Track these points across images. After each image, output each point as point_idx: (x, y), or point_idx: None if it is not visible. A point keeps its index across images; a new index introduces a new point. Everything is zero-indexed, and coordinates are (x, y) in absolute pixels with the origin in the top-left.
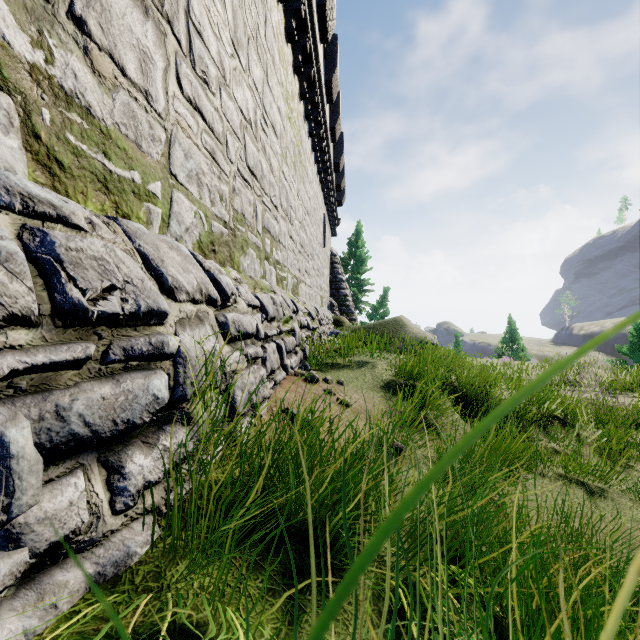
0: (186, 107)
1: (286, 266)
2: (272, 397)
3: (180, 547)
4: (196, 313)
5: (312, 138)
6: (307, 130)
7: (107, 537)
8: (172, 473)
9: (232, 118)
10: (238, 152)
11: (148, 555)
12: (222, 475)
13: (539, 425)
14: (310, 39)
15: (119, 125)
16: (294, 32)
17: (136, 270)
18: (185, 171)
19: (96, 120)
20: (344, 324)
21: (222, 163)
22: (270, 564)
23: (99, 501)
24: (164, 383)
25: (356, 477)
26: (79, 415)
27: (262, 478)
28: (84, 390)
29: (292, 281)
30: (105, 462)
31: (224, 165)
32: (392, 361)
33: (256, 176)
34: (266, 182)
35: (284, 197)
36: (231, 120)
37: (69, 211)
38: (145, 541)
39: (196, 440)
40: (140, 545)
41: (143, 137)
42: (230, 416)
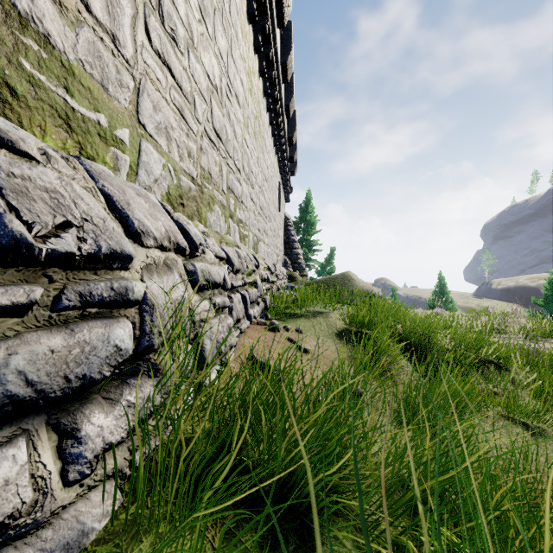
0: (155, 60)
1: (248, 225)
2: (238, 345)
3: (145, 517)
4: (164, 260)
5: (269, 113)
6: (265, 105)
7: (57, 514)
8: (136, 433)
9: (199, 80)
10: (205, 114)
11: (107, 530)
12: (191, 427)
13: (476, 369)
14: (269, 21)
15: (83, 62)
16: (255, 13)
17: (97, 208)
18: (154, 123)
19: (56, 51)
20: (297, 279)
21: (190, 121)
22: (245, 533)
23: (46, 473)
24: (128, 332)
25: (331, 430)
26: (18, 372)
27: (235, 435)
28: (27, 342)
29: (253, 239)
30: (56, 425)
31: (192, 123)
32: (343, 311)
33: (221, 139)
34: (230, 146)
35: (246, 162)
36: (198, 82)
37: (17, 136)
38: (104, 513)
39: (164, 392)
40: (98, 519)
41: (110, 80)
42: (199, 365)
